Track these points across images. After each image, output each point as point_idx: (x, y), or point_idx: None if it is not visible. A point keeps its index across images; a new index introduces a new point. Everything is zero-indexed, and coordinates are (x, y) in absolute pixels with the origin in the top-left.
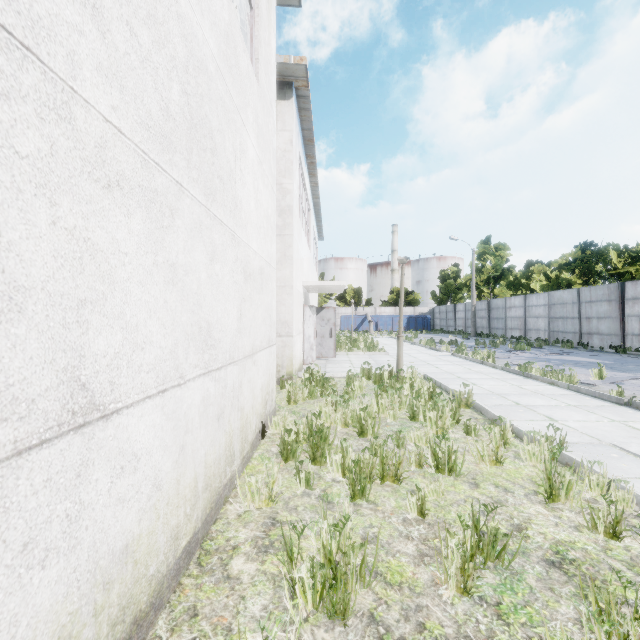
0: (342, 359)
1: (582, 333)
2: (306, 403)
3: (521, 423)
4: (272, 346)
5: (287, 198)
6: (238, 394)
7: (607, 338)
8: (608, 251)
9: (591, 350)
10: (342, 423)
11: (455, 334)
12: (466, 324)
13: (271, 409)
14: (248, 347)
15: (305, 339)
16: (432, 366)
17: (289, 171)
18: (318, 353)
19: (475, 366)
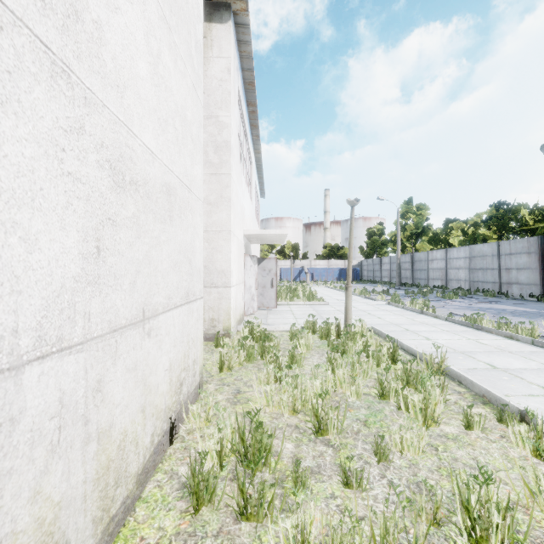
0: (283, 309)
1: (501, 283)
2: (243, 369)
3: (522, 401)
4: (194, 301)
5: (224, 133)
6: (87, 409)
7: (526, 287)
8: (519, 210)
9: (513, 298)
10: (289, 408)
11: (381, 284)
12: (391, 275)
13: (192, 387)
14: (128, 309)
15: (246, 289)
16: (374, 316)
17: (226, 103)
18: (259, 303)
19: (416, 316)
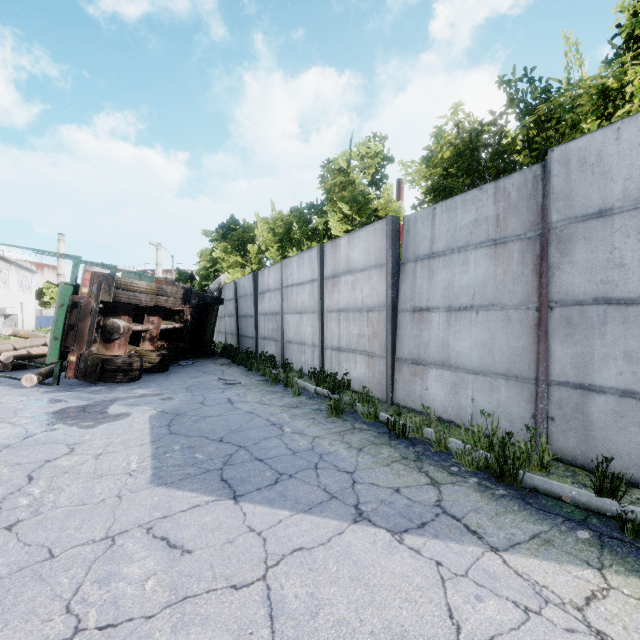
0: None
1: None
2: None
3: None
4: None
5: None
6: None
7: None
8: None
9: None
10: None
11: None
12: None
13: None
14: None
15: None
16: None
17: None
18: None
19: None
